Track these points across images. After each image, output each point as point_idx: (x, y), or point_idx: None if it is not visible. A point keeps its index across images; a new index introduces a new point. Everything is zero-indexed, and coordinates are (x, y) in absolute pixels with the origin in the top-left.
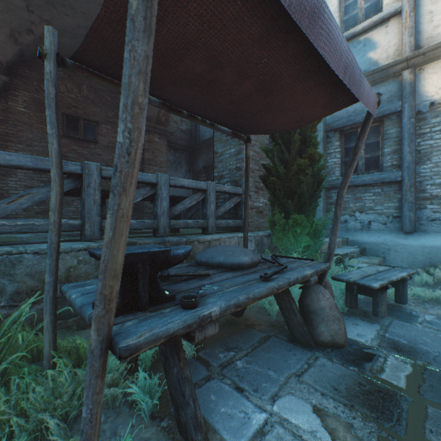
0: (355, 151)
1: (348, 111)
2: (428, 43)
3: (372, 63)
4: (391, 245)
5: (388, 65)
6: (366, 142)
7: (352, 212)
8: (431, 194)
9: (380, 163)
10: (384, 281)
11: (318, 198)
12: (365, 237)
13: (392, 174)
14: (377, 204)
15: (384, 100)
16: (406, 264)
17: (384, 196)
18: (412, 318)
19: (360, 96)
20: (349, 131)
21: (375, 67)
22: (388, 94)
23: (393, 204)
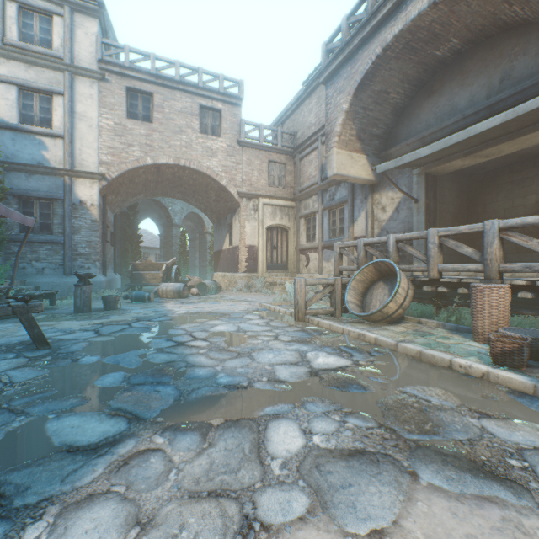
0: (26, 237)
1: (27, 185)
2: (80, 167)
3: (46, 160)
4: (58, 283)
5: (56, 168)
6: (42, 212)
7: (31, 261)
8: (81, 252)
9: (52, 229)
10: (42, 293)
11: (1, 251)
12: (41, 279)
13: (59, 238)
14: (50, 256)
15: (54, 188)
16: (67, 294)
17: (55, 251)
18: (57, 309)
19: (27, 224)
20: (28, 200)
21: (48, 163)
22: (57, 186)
23: (60, 257)
